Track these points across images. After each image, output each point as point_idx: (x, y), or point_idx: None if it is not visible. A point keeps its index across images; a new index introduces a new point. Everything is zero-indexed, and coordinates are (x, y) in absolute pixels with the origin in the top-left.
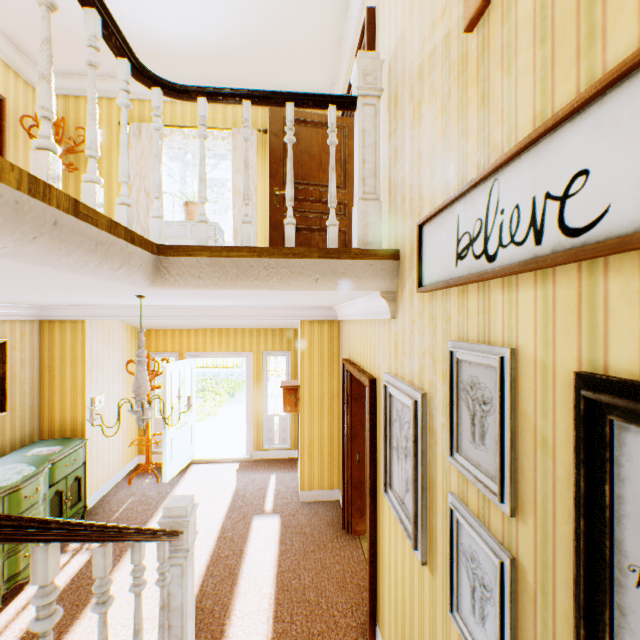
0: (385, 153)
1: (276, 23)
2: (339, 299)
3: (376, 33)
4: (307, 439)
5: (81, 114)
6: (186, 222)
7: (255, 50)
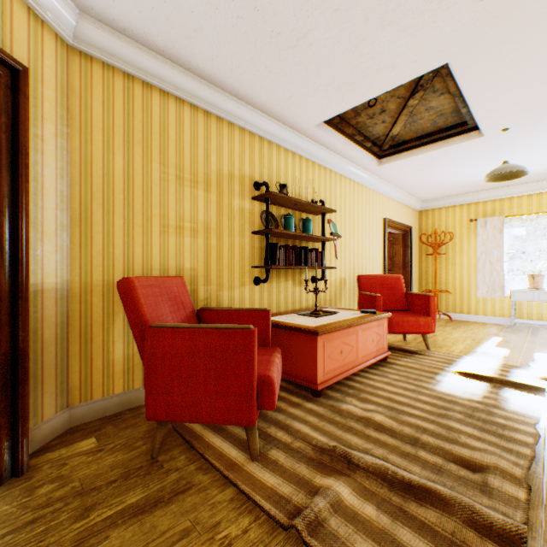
0: None
1: None
2: None
3: None
4: None
5: (441, 218)
6: (532, 290)
7: None
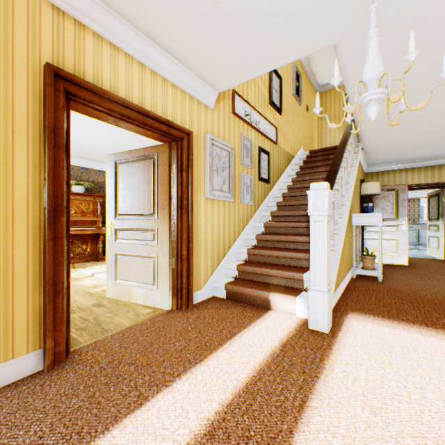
0: None
1: None
2: (178, 47)
3: None
4: None
5: None
6: None
7: None
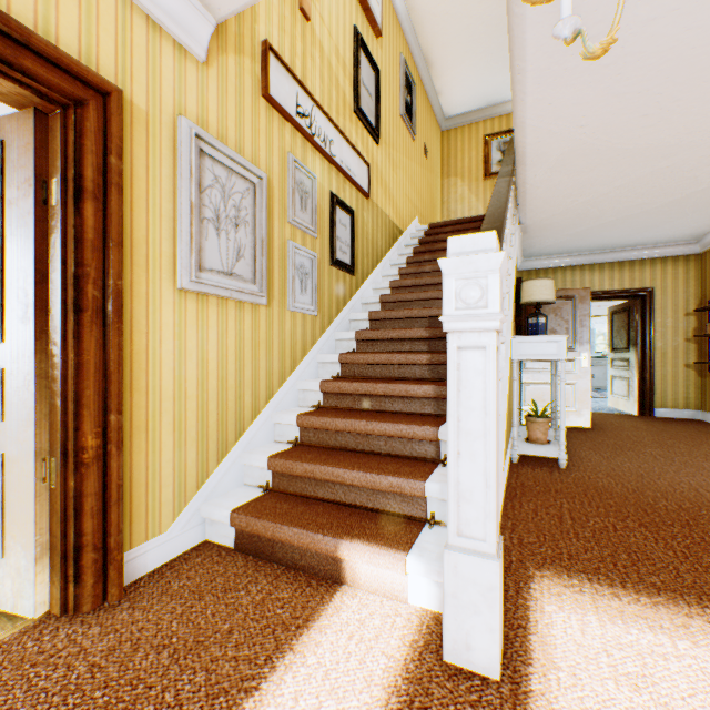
0: None
1: None
2: None
3: None
4: None
5: None
6: None
7: None
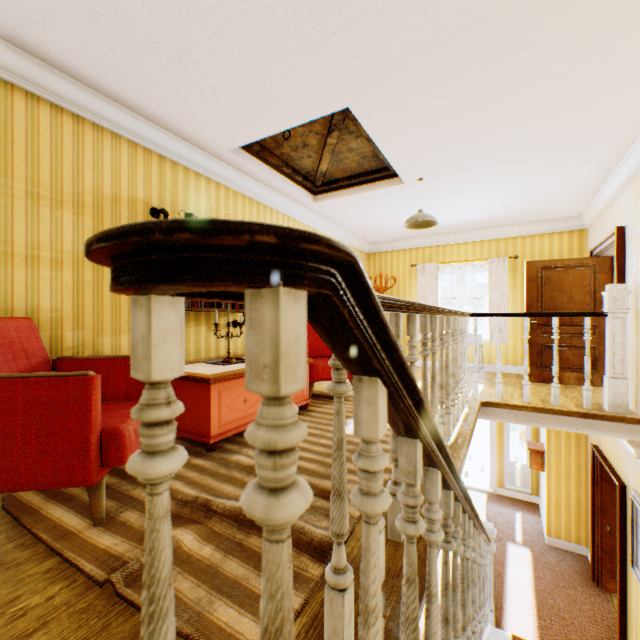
0: (632, 340)
1: (531, 206)
2: None
3: (624, 244)
4: (553, 496)
5: (387, 261)
6: None
7: (511, 216)
